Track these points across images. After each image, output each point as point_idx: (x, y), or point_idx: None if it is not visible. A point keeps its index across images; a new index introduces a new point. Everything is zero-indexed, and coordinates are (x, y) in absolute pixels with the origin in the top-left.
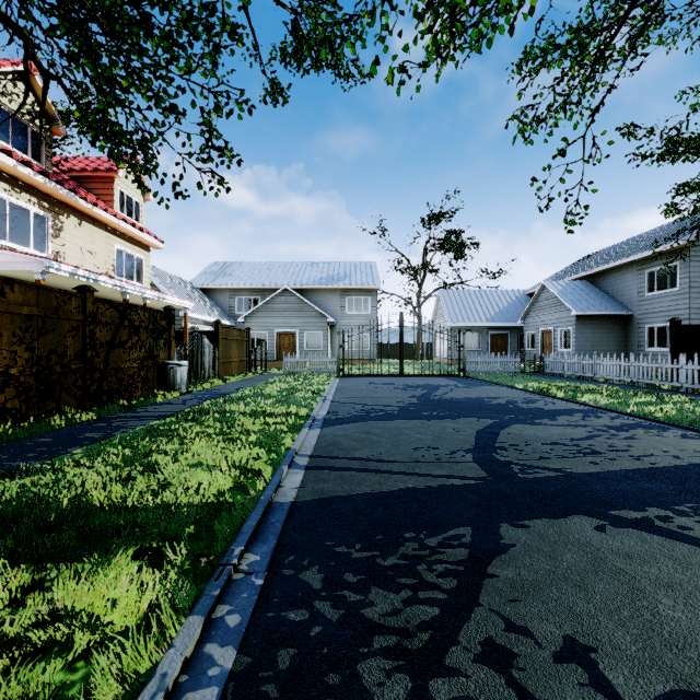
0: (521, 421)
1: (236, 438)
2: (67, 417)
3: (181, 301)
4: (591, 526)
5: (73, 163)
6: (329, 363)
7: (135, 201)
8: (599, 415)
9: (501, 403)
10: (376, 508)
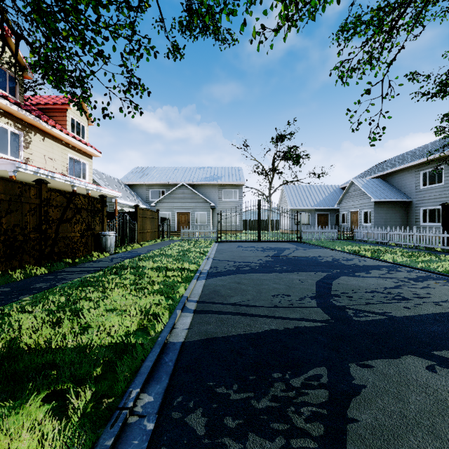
0: (345, 274)
1: (144, 287)
2: (25, 272)
3: (112, 191)
4: (422, 366)
5: (40, 99)
6: (211, 233)
7: (81, 125)
8: (399, 269)
9: (329, 260)
10: (248, 348)
